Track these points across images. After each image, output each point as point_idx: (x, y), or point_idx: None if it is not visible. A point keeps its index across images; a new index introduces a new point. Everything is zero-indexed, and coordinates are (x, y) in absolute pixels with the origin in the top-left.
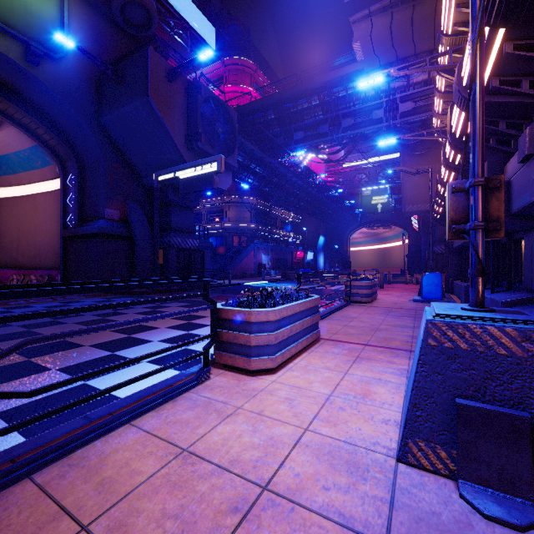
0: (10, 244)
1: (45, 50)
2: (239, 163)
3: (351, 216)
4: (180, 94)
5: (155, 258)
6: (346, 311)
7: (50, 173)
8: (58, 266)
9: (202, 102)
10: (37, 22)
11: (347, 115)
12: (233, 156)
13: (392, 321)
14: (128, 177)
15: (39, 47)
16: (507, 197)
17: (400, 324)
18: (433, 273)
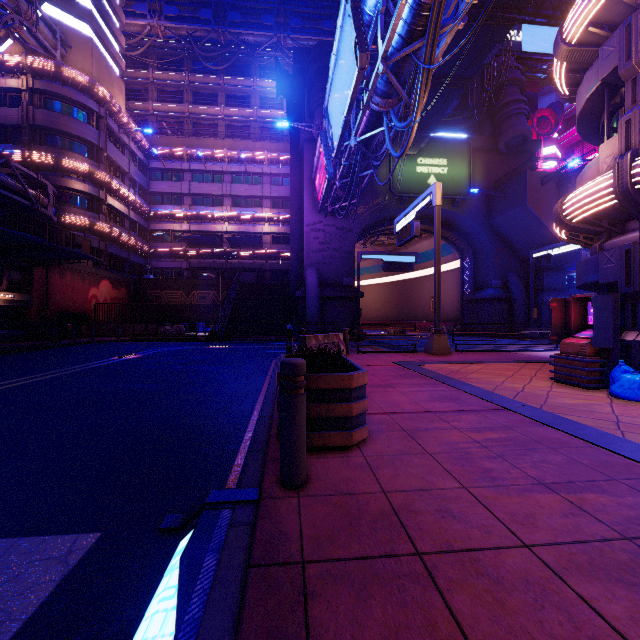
0: (425, 306)
1: (461, 197)
2: None
3: None
4: (551, 189)
5: (530, 314)
6: None
7: (451, 259)
8: (456, 320)
9: (572, 188)
10: (458, 184)
11: None
12: None
13: None
14: (507, 254)
15: (459, 197)
16: None
17: None
18: None
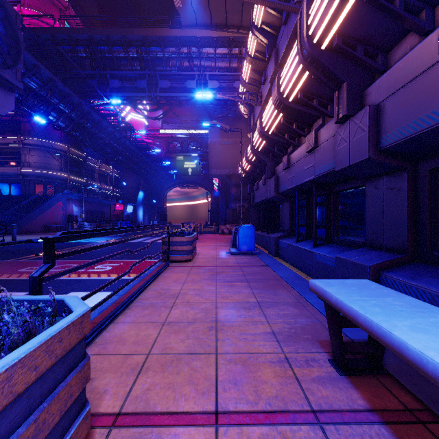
0: None
1: None
2: (33, 91)
3: (168, 176)
4: None
5: None
6: (164, 280)
7: None
8: None
9: None
10: None
11: (164, 77)
12: (13, 70)
13: (228, 295)
14: None
15: None
16: (376, 127)
17: (242, 302)
18: (248, 225)
